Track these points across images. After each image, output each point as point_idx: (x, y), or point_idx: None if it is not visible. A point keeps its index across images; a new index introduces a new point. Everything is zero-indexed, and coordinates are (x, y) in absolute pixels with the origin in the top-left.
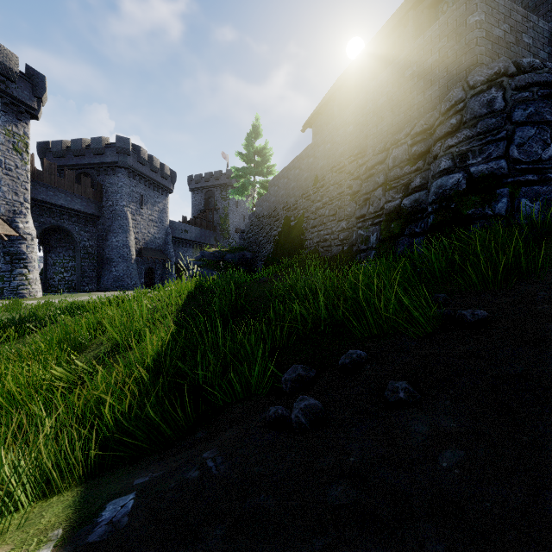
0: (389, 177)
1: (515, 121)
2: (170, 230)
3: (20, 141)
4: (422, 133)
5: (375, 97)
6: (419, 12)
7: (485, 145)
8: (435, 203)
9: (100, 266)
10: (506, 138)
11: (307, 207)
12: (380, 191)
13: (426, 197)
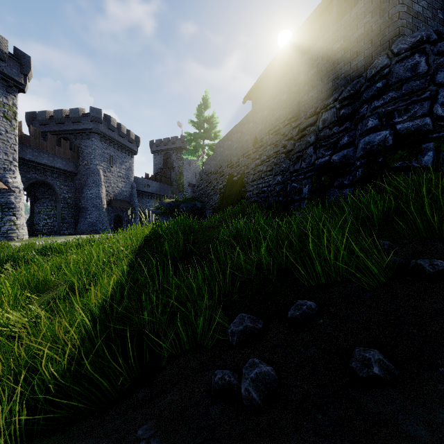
0: (319, 137)
1: (438, 82)
2: (135, 185)
3: (9, 111)
4: (349, 97)
5: (306, 69)
6: (342, 0)
7: (410, 104)
8: (363, 157)
9: (77, 214)
10: (430, 98)
11: (247, 164)
12: (312, 149)
13: (354, 153)
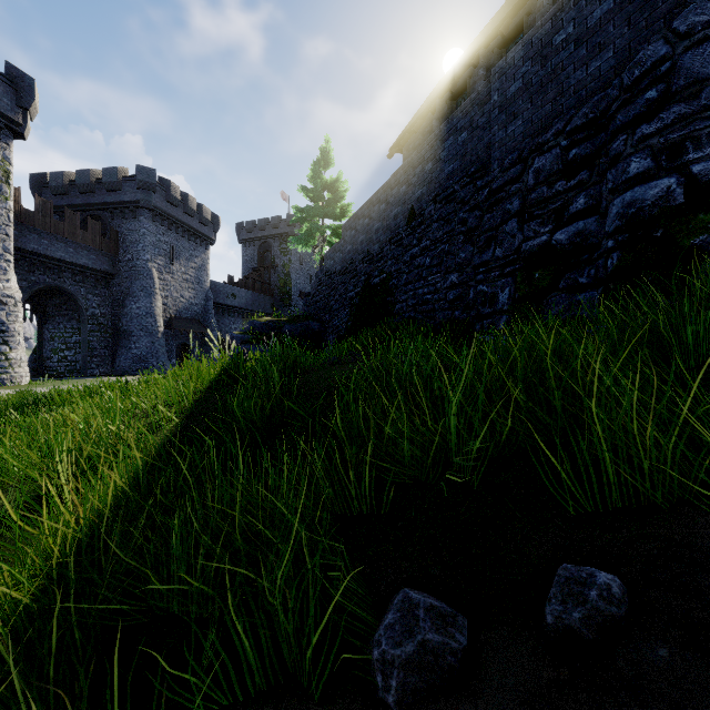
0: (529, 201)
1: None
2: (211, 294)
3: None
4: (585, 127)
5: (503, 83)
6: None
7: None
8: (620, 232)
9: (115, 342)
10: None
11: (397, 256)
12: (514, 224)
13: (598, 226)
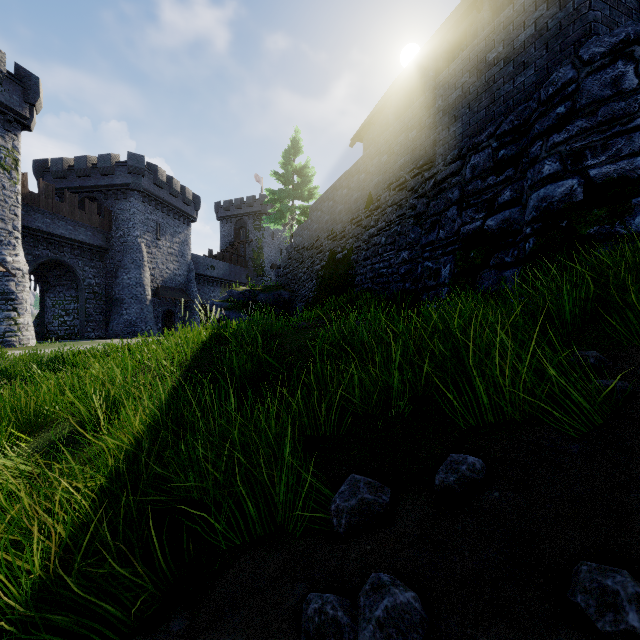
0: (466, 191)
1: None
2: (193, 266)
3: (8, 157)
4: (512, 132)
5: (446, 90)
6: None
7: (610, 138)
8: (535, 221)
9: (109, 309)
10: None
11: (358, 235)
12: (455, 211)
13: (520, 215)
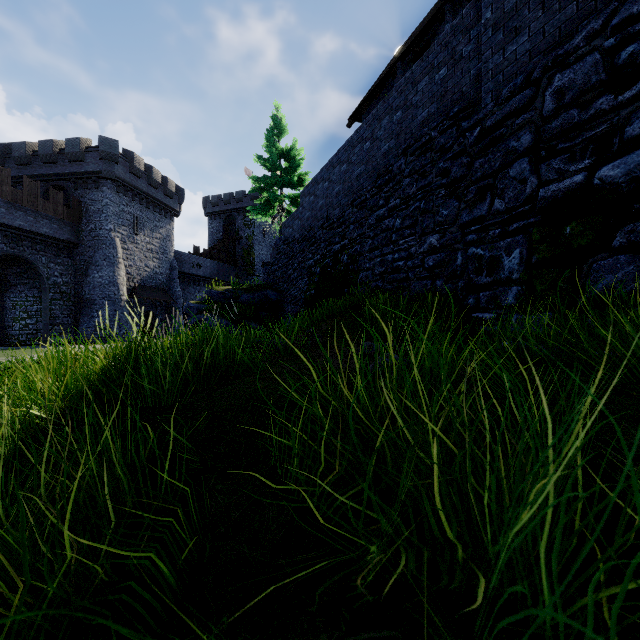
0: (547, 131)
1: None
2: (176, 264)
3: None
4: None
5: None
6: None
7: None
8: None
9: (78, 310)
10: None
11: (361, 219)
12: (525, 165)
13: None
